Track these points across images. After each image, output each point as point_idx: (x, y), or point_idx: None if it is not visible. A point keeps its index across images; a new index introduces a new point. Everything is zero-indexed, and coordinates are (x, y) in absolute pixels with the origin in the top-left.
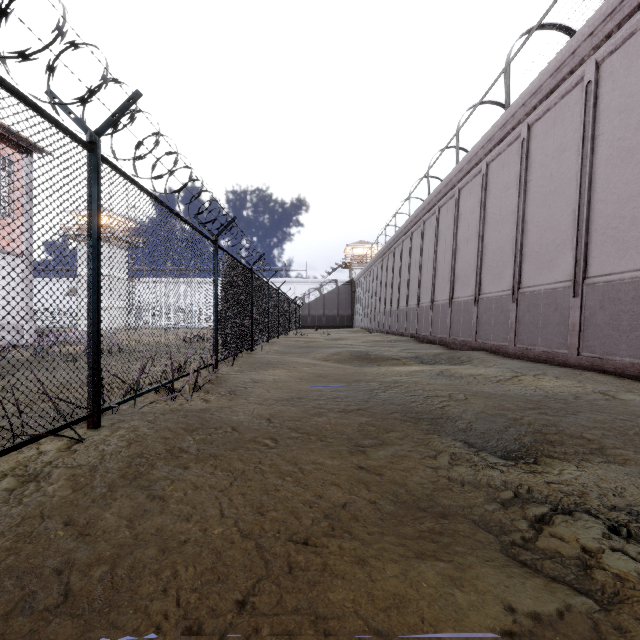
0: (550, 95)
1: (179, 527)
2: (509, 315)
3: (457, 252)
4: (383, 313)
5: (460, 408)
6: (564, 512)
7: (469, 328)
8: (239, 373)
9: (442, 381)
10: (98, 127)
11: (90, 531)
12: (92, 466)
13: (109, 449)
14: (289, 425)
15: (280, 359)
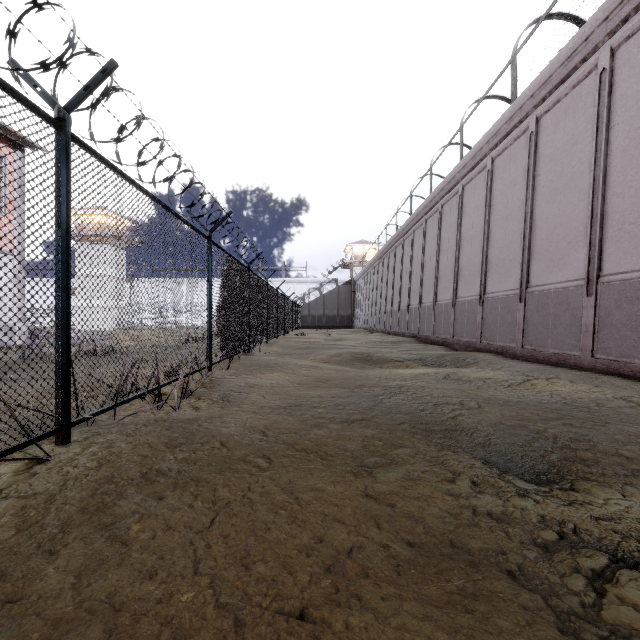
0: (560, 85)
1: (137, 590)
2: (516, 315)
3: (461, 250)
4: (384, 313)
5: (474, 418)
6: (628, 564)
7: (474, 328)
8: (235, 376)
9: (450, 385)
10: (68, 102)
11: (22, 596)
12: (49, 495)
13: (74, 472)
14: (285, 439)
15: (278, 361)
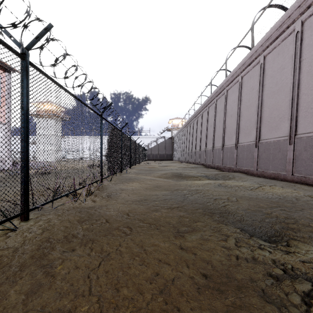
0: (276, 40)
1: (58, 304)
2: (254, 154)
3: (226, 122)
4: (188, 153)
5: (235, 206)
6: None
7: (232, 161)
8: (114, 185)
9: (221, 189)
10: (27, 45)
11: None
12: (15, 248)
13: (29, 235)
14: (139, 217)
15: (136, 177)
